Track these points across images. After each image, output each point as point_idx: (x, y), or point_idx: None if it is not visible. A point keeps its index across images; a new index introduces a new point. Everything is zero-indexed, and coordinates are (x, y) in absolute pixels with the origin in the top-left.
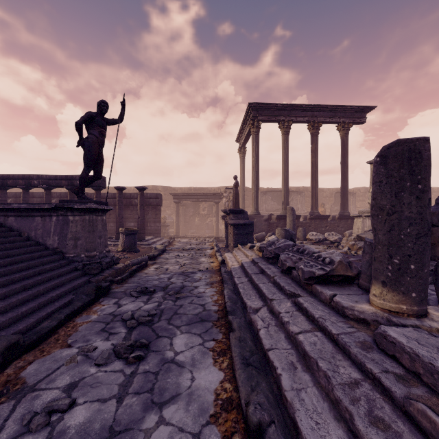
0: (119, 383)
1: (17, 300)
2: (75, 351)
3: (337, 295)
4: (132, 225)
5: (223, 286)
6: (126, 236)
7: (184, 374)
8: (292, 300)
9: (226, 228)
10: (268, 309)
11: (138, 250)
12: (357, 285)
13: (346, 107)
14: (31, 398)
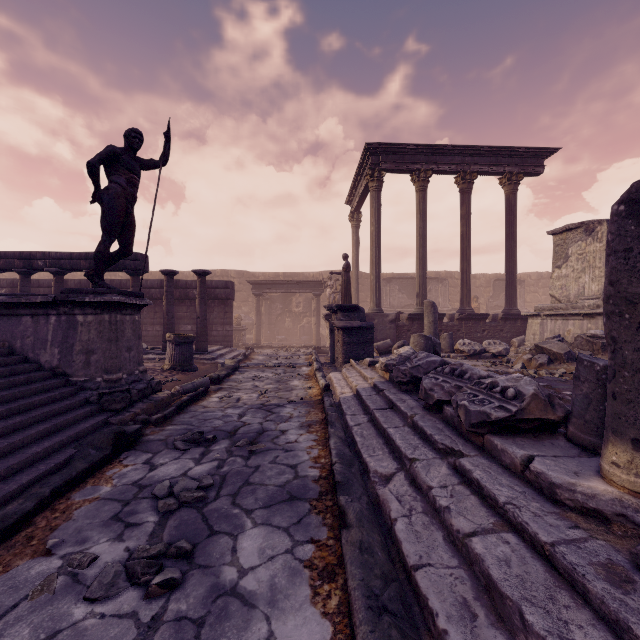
0: None
1: None
2: (55, 565)
3: (535, 458)
4: (188, 329)
5: (329, 431)
6: (177, 347)
7: (254, 626)
8: (449, 462)
9: (331, 333)
10: (407, 476)
11: (196, 367)
12: (563, 437)
13: (514, 149)
14: None
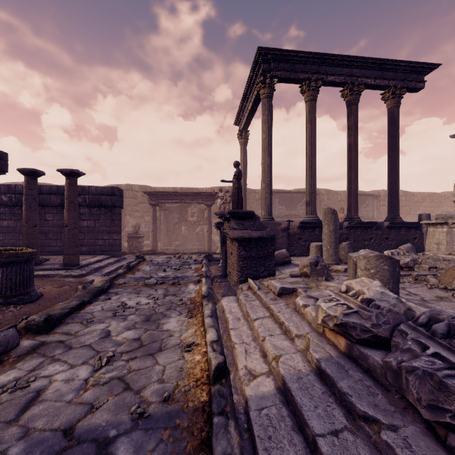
0: None
1: None
2: None
3: None
4: None
5: None
6: None
7: None
8: None
9: (222, 243)
10: None
11: (35, 295)
12: None
13: (399, 63)
14: None
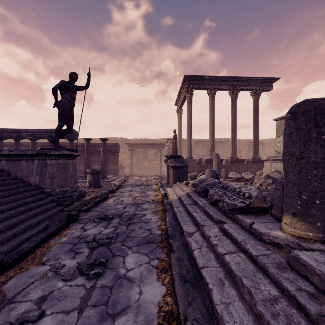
0: (80, 296)
1: (4, 226)
2: (47, 268)
3: (255, 223)
4: (97, 167)
5: (165, 214)
6: (92, 175)
7: (134, 289)
8: (219, 226)
9: (167, 169)
10: (200, 233)
11: (101, 185)
12: (270, 215)
13: (258, 78)
14: (8, 309)
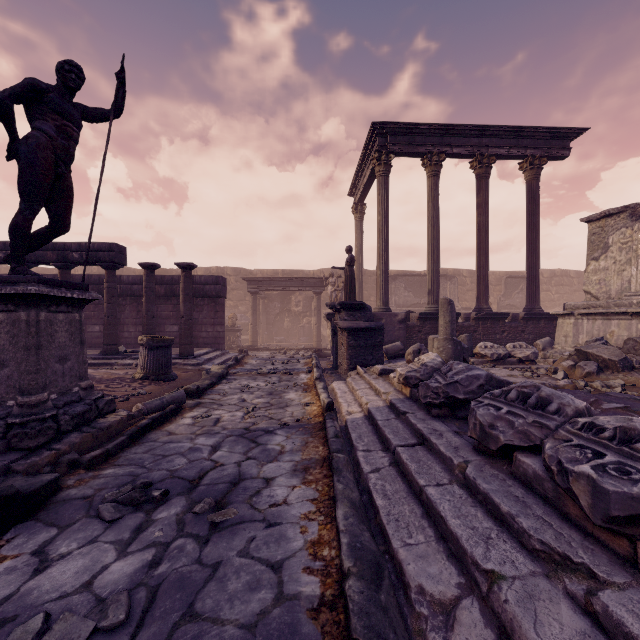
0: None
1: None
2: None
3: None
4: (175, 329)
5: (334, 489)
6: (150, 352)
7: None
8: (571, 594)
9: (333, 334)
10: (488, 617)
11: (174, 375)
12: None
13: (537, 129)
14: None
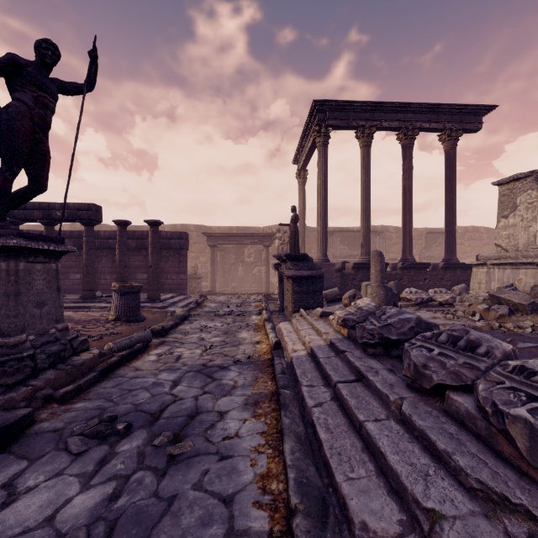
0: None
1: None
2: None
3: None
4: (144, 277)
5: (282, 423)
6: (122, 297)
7: None
8: (513, 537)
9: (280, 281)
10: None
11: (143, 317)
12: None
13: (454, 106)
14: None
